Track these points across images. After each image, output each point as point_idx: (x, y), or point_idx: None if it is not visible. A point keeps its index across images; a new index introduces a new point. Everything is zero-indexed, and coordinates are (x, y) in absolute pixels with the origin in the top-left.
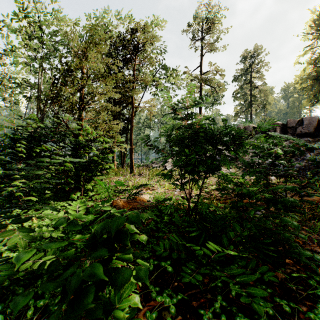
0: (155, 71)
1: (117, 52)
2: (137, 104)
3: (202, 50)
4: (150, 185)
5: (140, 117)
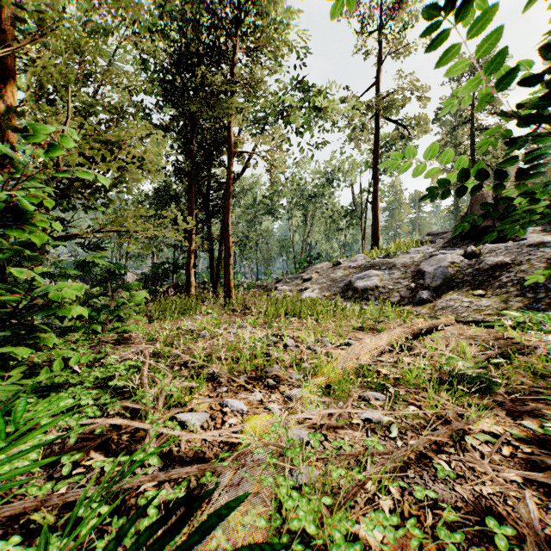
0: (283, 93)
1: (196, 29)
2: (241, 148)
3: (379, 49)
4: (266, 355)
5: (255, 197)
